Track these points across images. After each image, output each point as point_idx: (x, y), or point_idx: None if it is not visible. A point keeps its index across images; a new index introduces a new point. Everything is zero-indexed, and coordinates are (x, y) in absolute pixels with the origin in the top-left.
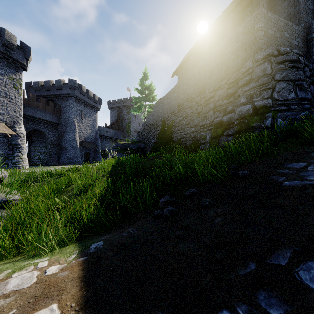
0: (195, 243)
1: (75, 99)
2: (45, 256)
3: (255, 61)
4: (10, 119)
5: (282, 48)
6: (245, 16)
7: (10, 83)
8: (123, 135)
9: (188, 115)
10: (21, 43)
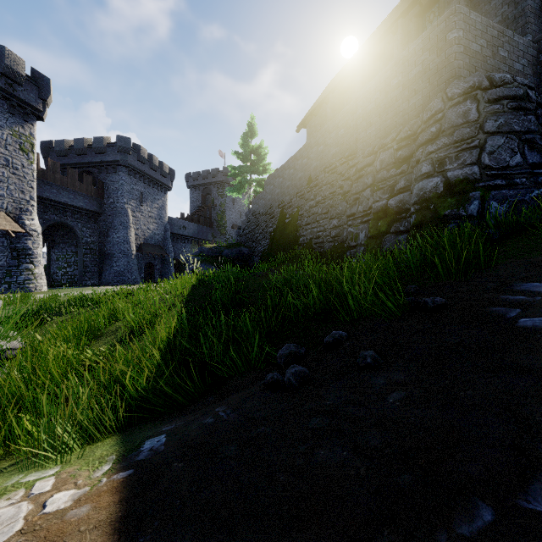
0: (351, 448)
1: (129, 170)
2: (54, 464)
3: (447, 98)
4: (13, 206)
5: (498, 74)
6: (426, 24)
7: (13, 141)
8: (212, 233)
9: (326, 196)
10: (33, 72)
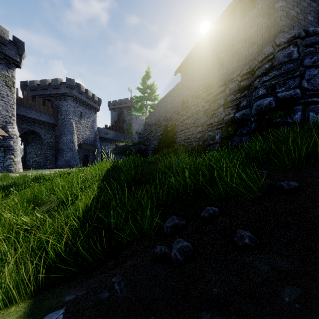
0: None
1: (73, 99)
2: None
3: (276, 45)
4: (1, 119)
5: (311, 28)
6: (256, 6)
7: (1, 80)
8: (124, 137)
9: (194, 113)
10: (14, 38)
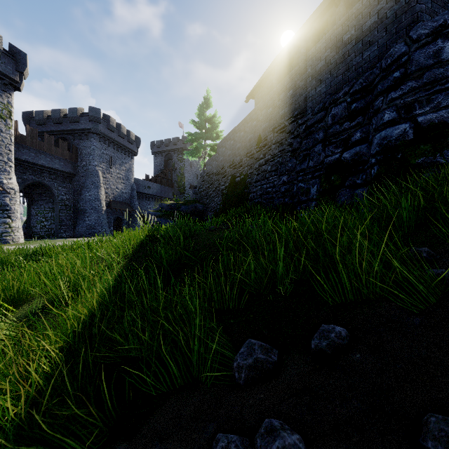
0: None
1: (100, 137)
2: None
3: (412, 40)
4: None
5: None
6: None
7: None
8: (173, 193)
9: (275, 154)
10: (11, 47)
